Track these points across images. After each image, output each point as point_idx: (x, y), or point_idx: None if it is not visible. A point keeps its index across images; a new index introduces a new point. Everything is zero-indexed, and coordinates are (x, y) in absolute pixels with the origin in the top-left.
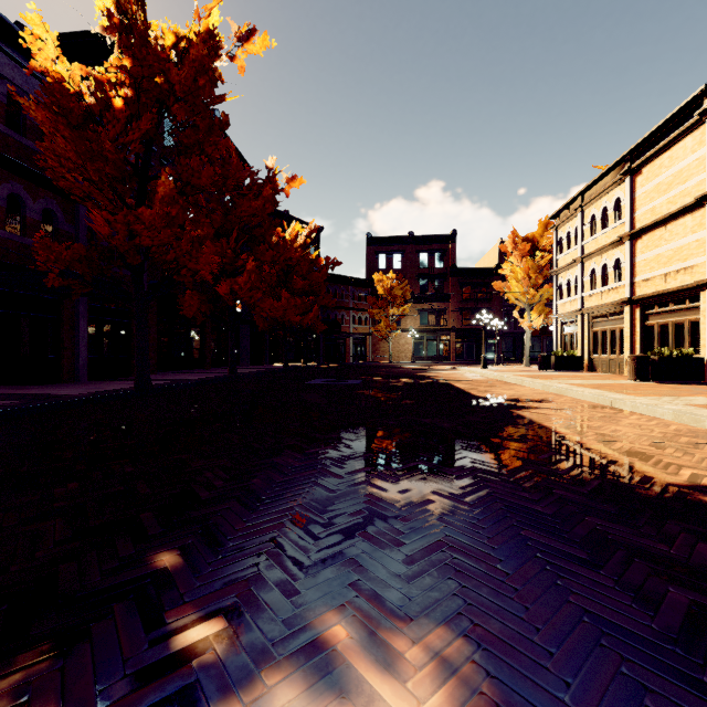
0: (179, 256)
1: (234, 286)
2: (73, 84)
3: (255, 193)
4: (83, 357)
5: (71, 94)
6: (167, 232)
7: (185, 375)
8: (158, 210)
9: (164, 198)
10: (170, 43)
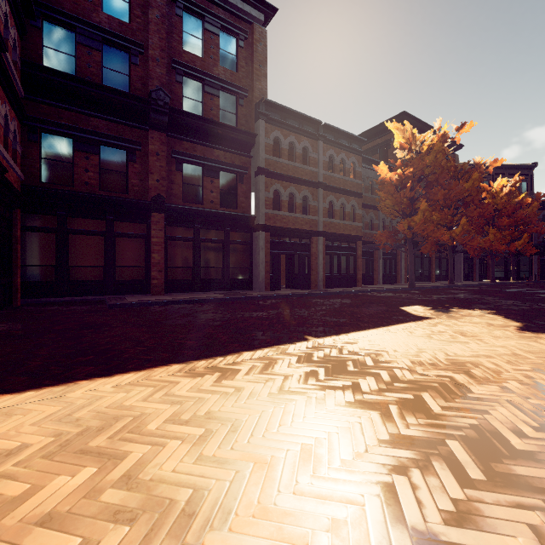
0: (428, 232)
1: (452, 234)
2: (390, 179)
3: (466, 178)
4: (381, 274)
5: (392, 185)
6: (425, 226)
7: (422, 284)
8: (419, 215)
9: (422, 210)
10: (425, 149)
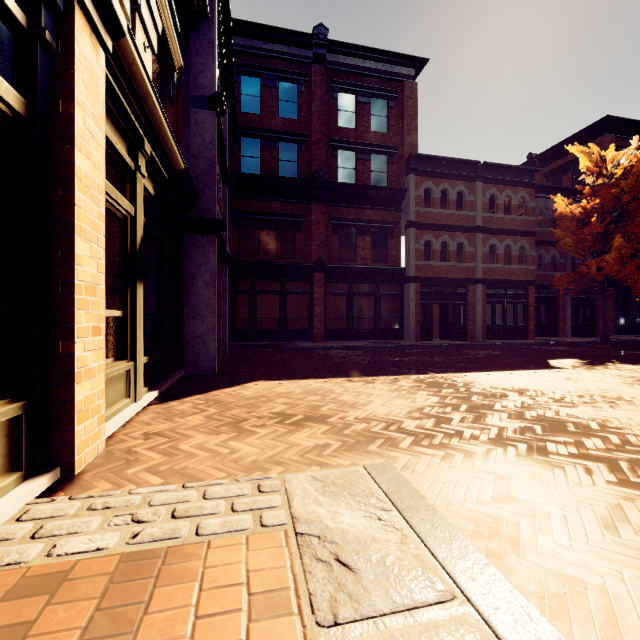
0: (626, 274)
1: None
2: (571, 213)
3: None
4: (568, 324)
5: (572, 220)
6: (618, 267)
7: (636, 337)
8: (613, 253)
9: (616, 247)
10: (620, 173)
